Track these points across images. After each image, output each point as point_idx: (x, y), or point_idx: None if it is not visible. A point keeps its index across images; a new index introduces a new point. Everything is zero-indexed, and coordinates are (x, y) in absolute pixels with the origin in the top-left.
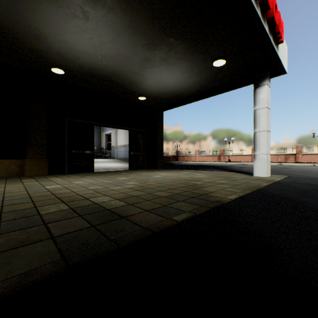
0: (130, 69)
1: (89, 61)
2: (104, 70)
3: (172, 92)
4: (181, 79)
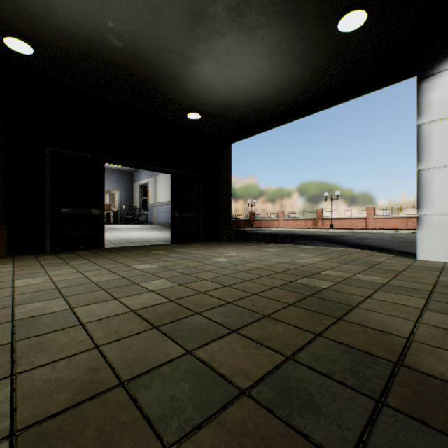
0: (166, 44)
1: (78, 19)
2: (113, 47)
3: (248, 102)
4: (267, 72)
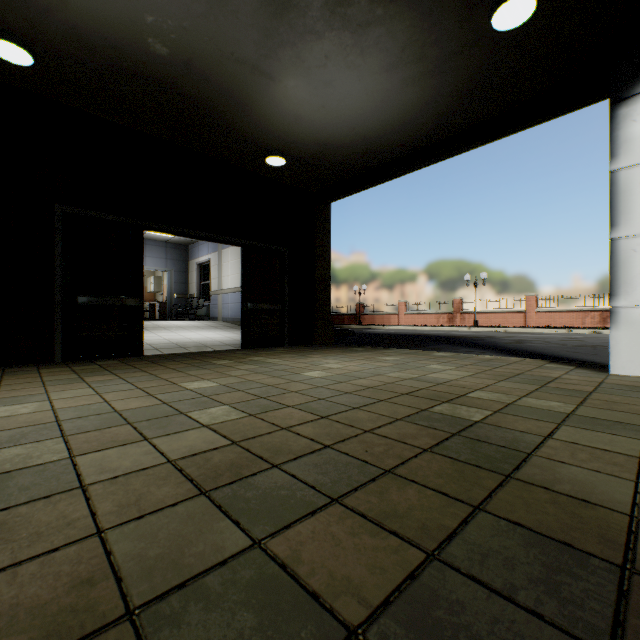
0: (233, 50)
1: (99, 10)
2: (154, 55)
3: (356, 141)
4: (384, 93)
